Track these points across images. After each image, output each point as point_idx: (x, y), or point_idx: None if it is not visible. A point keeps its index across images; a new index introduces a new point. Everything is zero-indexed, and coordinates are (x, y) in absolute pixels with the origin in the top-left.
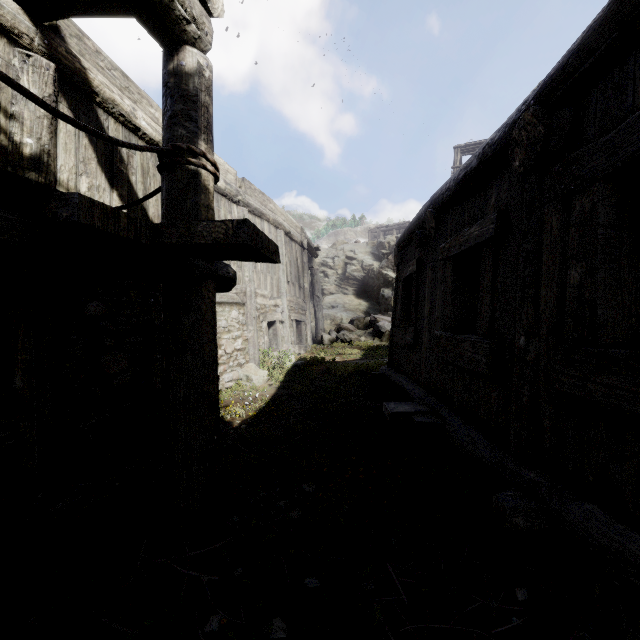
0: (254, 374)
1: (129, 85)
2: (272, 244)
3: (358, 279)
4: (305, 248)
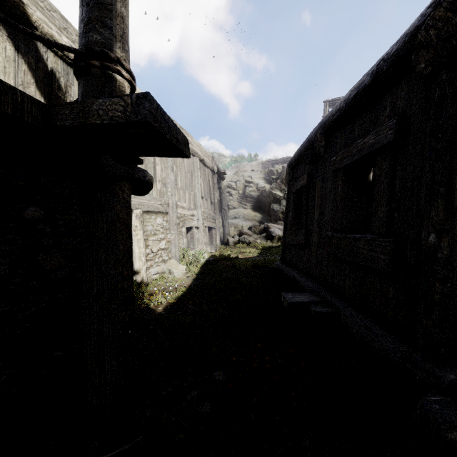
0: (175, 268)
1: (67, 27)
2: (181, 135)
3: (254, 197)
4: (215, 172)
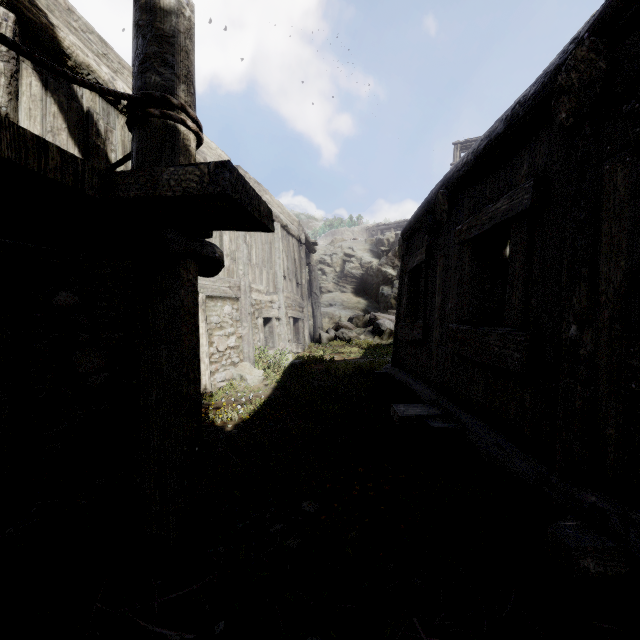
0: (249, 373)
1: (108, 52)
2: (264, 205)
3: (357, 277)
4: (303, 243)
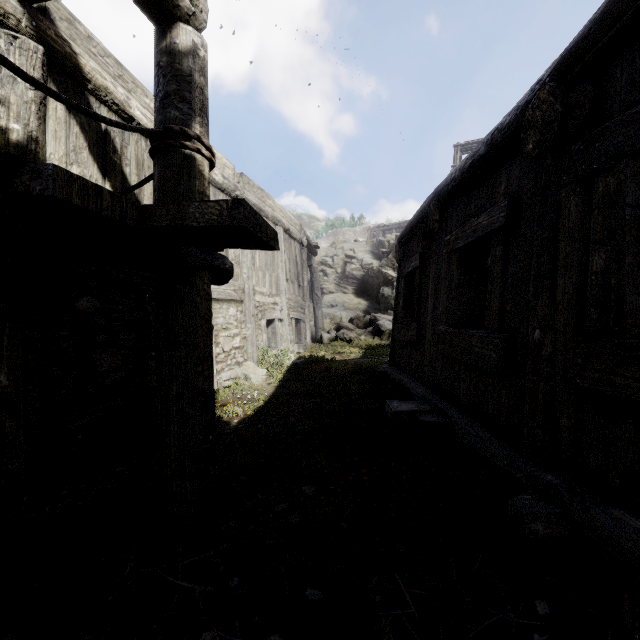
0: (252, 373)
1: (123, 73)
2: (270, 229)
3: (357, 278)
4: (304, 246)
